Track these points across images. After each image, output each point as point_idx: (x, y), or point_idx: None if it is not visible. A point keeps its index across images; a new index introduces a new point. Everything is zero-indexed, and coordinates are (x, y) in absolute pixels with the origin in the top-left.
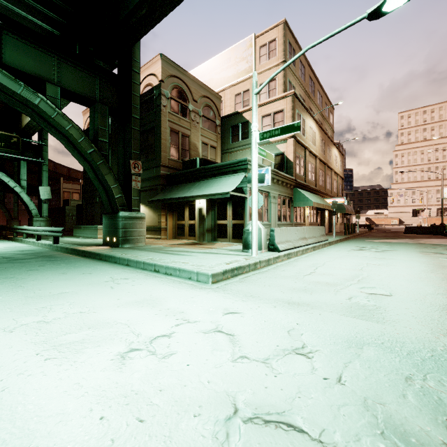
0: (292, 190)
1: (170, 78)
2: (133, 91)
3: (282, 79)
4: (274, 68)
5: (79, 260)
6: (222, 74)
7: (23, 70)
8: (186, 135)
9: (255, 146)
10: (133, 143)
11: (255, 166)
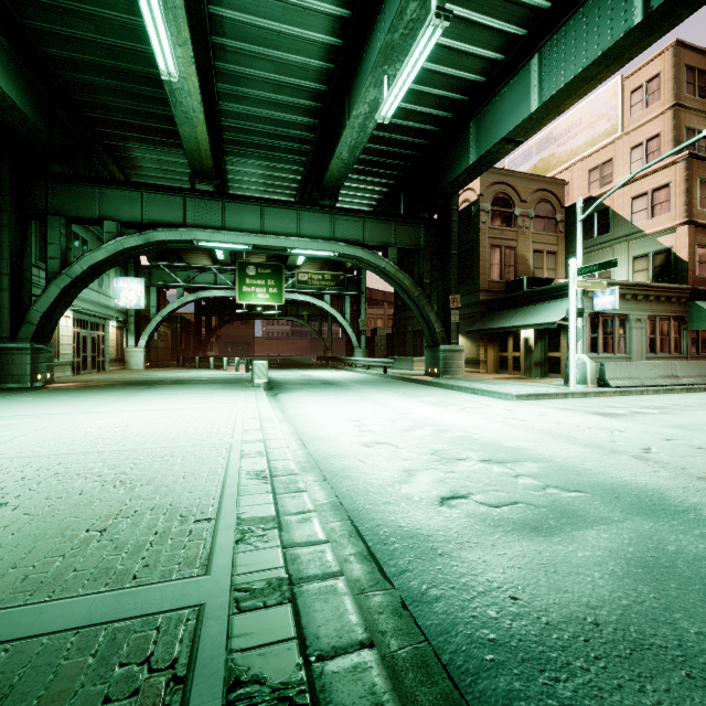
0: (686, 305)
1: (490, 188)
2: (452, 229)
3: (670, 133)
4: (656, 118)
5: (414, 384)
6: (568, 144)
7: (374, 242)
8: (510, 248)
9: (573, 281)
10: (451, 279)
11: (573, 301)
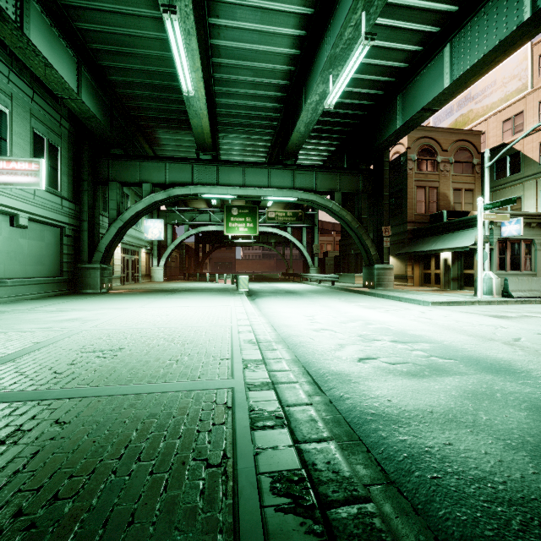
0: None
1: (416, 142)
2: (384, 176)
3: None
4: None
5: (354, 294)
6: (484, 102)
7: (324, 189)
8: (433, 187)
9: (480, 215)
10: (384, 214)
11: (480, 230)
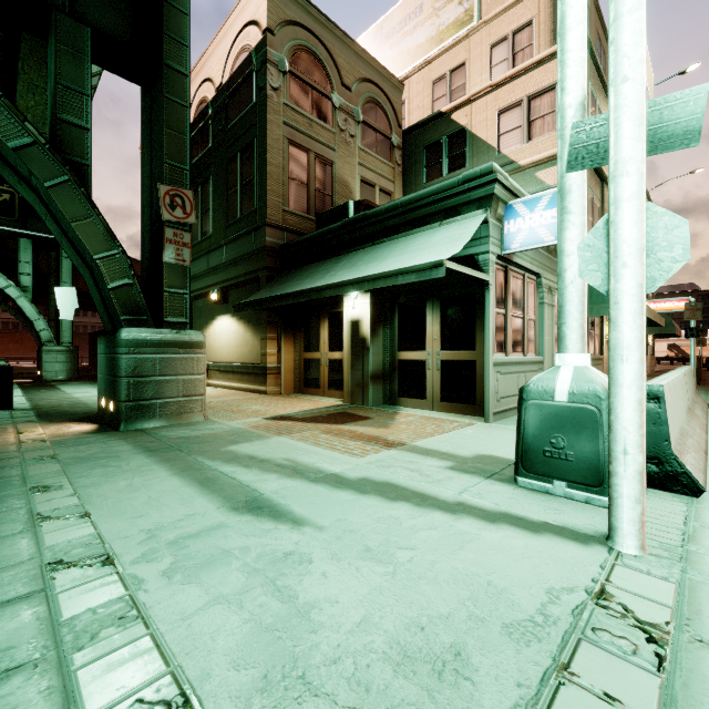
0: None
1: (287, 27)
2: None
3: (548, 18)
4: None
5: None
6: (404, 43)
7: None
8: (325, 160)
9: None
10: (168, 139)
11: (640, 53)
